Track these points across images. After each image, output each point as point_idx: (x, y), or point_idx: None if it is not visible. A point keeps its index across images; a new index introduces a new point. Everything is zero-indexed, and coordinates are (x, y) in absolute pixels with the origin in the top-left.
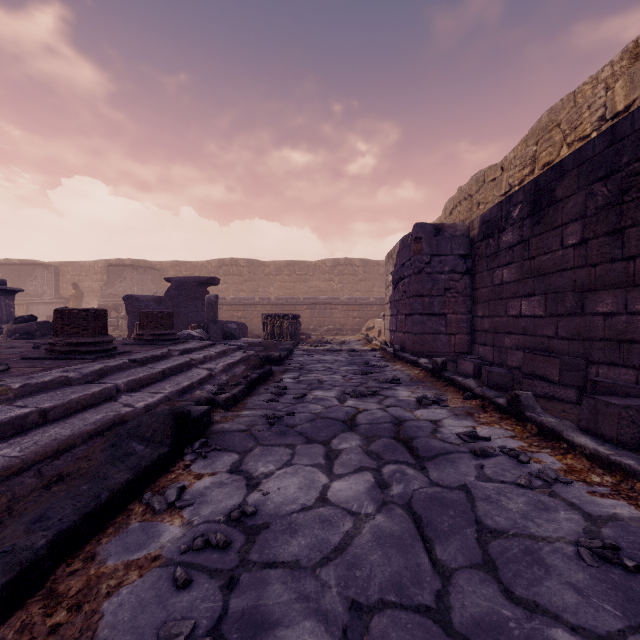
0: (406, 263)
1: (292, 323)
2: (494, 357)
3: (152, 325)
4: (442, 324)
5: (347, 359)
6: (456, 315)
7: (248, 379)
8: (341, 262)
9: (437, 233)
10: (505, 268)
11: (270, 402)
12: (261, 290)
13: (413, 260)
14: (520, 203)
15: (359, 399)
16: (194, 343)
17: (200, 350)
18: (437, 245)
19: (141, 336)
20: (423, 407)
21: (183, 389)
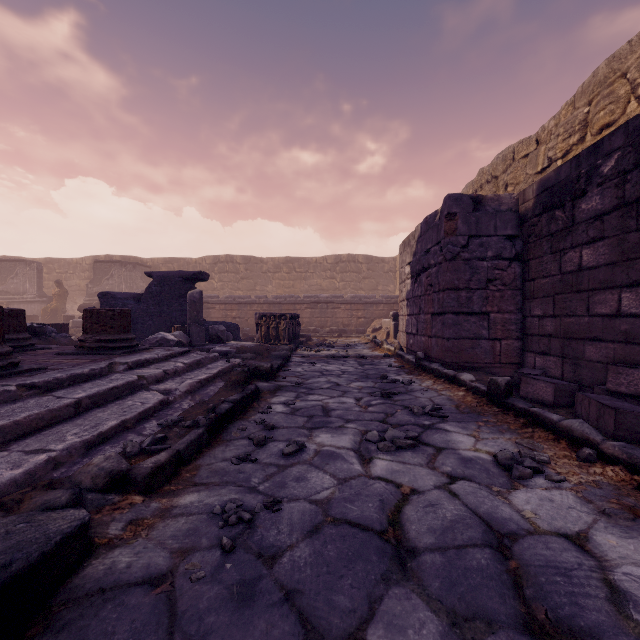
0: (432, 248)
1: (290, 324)
2: (564, 372)
3: (98, 328)
4: (483, 326)
5: (357, 369)
6: (502, 314)
7: (212, 416)
8: (343, 259)
9: (475, 208)
10: (586, 247)
11: (242, 463)
12: (259, 288)
13: (444, 243)
14: (618, 150)
15: (394, 456)
16: (158, 351)
17: (164, 361)
18: (476, 223)
19: (83, 342)
20: (519, 483)
21: (100, 436)
